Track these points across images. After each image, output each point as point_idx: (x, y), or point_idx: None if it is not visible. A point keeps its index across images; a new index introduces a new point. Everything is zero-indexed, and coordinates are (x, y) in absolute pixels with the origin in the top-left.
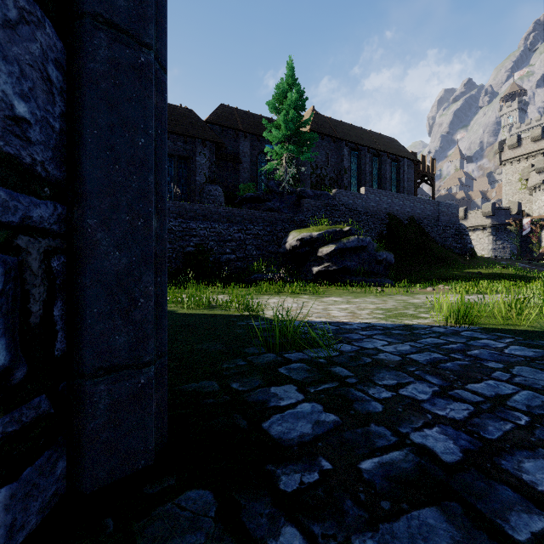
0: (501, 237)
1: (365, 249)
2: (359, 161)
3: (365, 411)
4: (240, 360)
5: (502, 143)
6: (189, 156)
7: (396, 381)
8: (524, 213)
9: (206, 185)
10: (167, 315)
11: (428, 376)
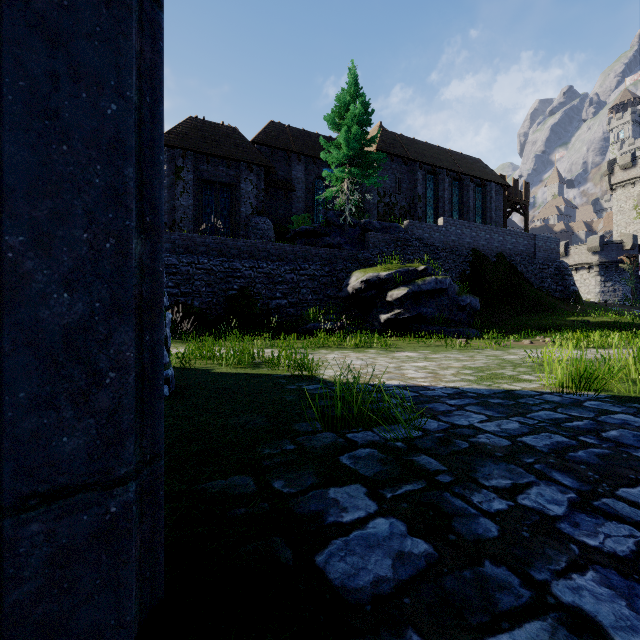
0: (612, 278)
1: (445, 292)
2: (436, 186)
3: (471, 536)
4: (288, 443)
5: (613, 162)
6: (232, 183)
7: (510, 480)
8: (639, 248)
9: (252, 217)
10: (200, 375)
11: (556, 474)
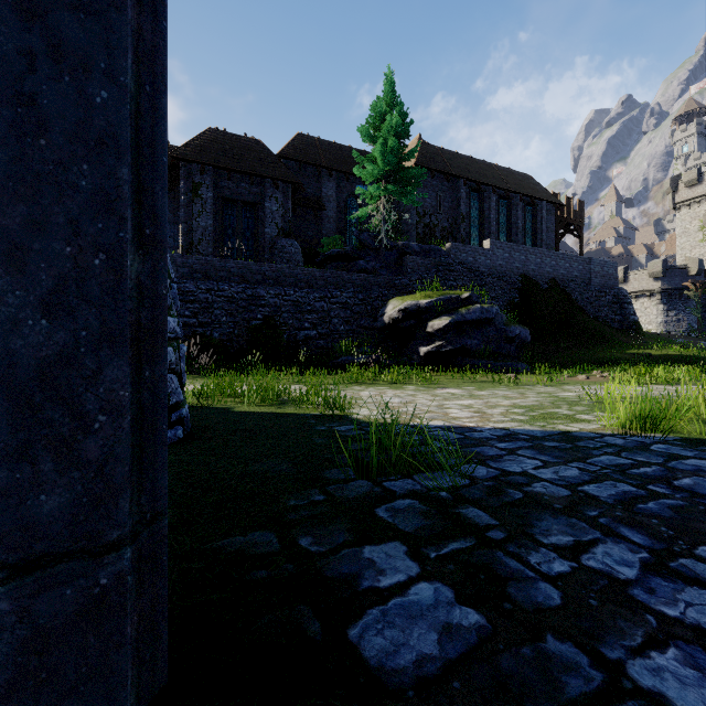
0: (675, 306)
1: (492, 322)
2: (481, 205)
3: (530, 605)
4: (317, 493)
5: (676, 179)
6: (256, 202)
7: (572, 537)
8: None
9: (278, 239)
10: (219, 415)
11: (624, 529)
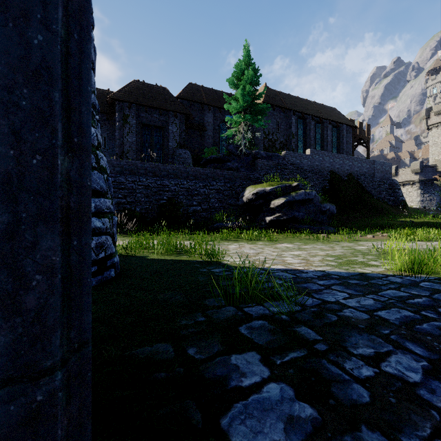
0: (428, 191)
1: (311, 201)
2: (304, 127)
3: (348, 401)
4: (200, 315)
5: (429, 110)
6: (163, 126)
7: (373, 349)
8: None
9: (177, 149)
10: (138, 261)
11: (409, 344)
